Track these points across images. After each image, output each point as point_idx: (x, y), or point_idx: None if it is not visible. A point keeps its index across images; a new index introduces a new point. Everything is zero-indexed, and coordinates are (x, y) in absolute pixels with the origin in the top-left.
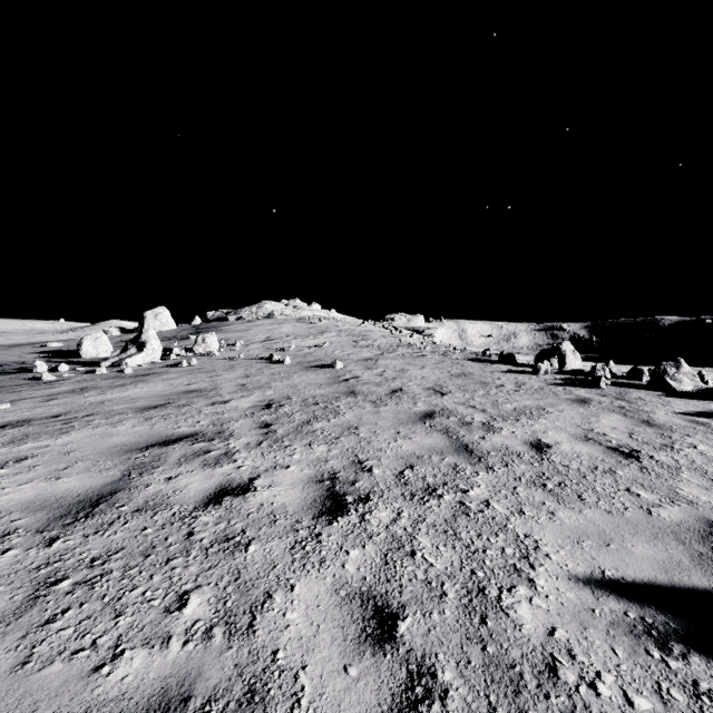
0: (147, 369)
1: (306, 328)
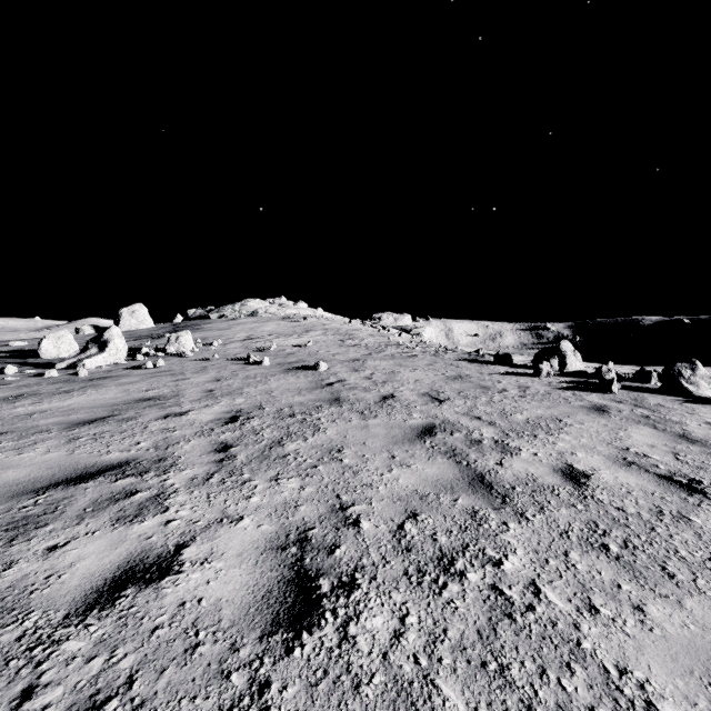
0: (106, 371)
1: (291, 326)
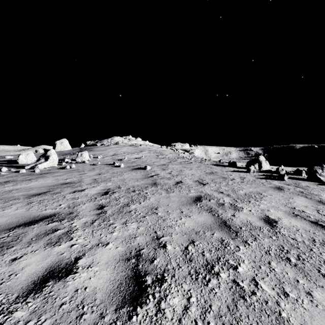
0: (48, 170)
1: (134, 149)
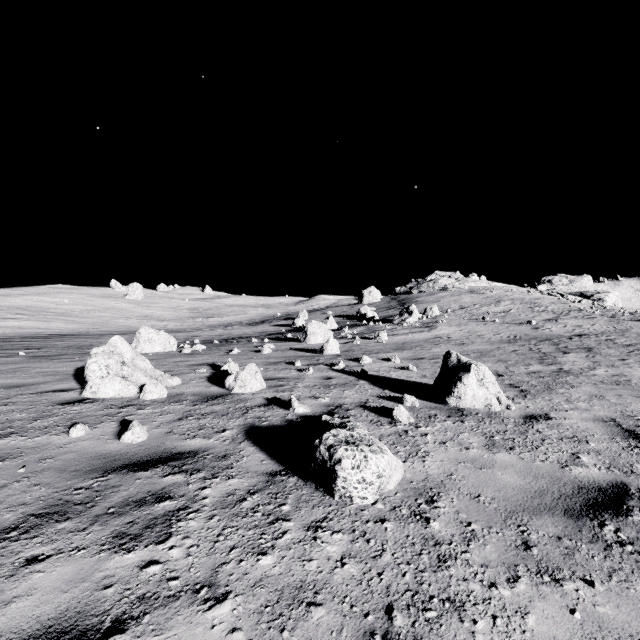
0: (422, 324)
1: (482, 298)
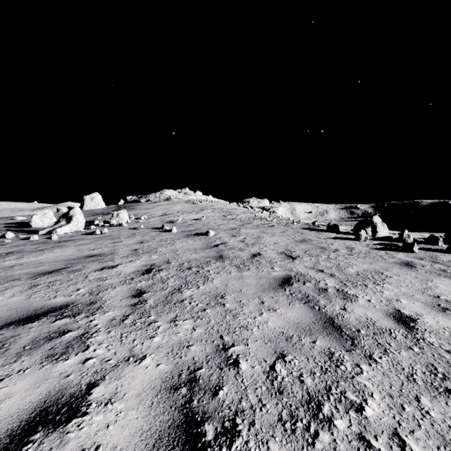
0: (70, 236)
1: (191, 206)
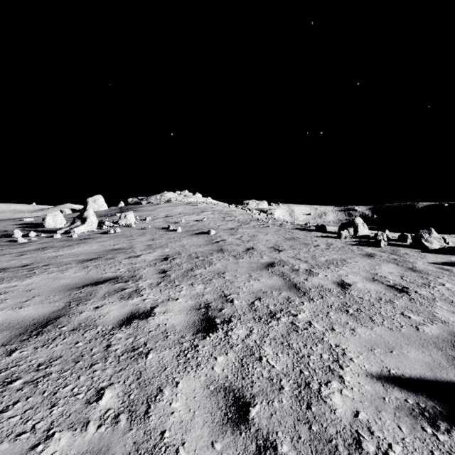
0: (87, 235)
1: (192, 209)
